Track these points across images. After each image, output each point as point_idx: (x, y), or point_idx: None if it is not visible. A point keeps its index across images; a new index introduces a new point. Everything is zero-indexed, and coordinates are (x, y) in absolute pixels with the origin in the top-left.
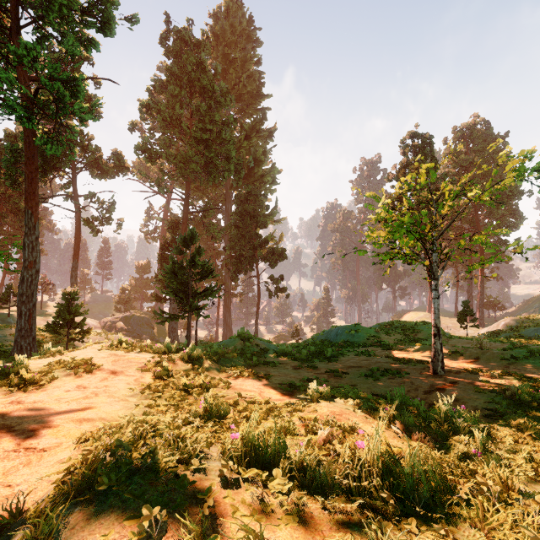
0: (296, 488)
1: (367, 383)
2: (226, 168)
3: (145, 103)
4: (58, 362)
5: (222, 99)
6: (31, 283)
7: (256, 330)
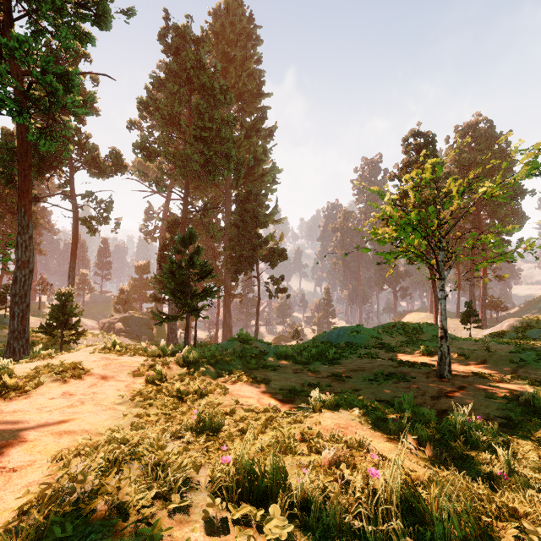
0: (298, 530)
1: (371, 388)
2: (226, 167)
3: (143, 100)
4: (46, 366)
5: (221, 97)
6: (24, 283)
7: (257, 331)
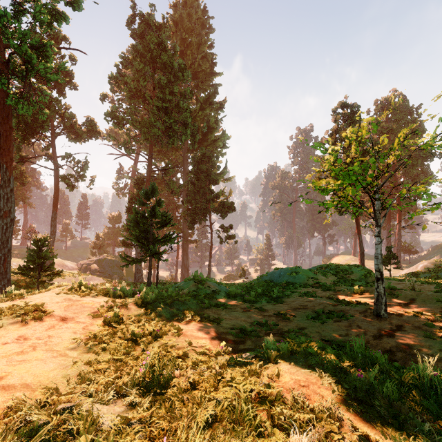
0: None
1: (315, 326)
2: (183, 132)
3: (113, 76)
4: (10, 308)
5: (180, 74)
6: (6, 230)
7: (209, 271)
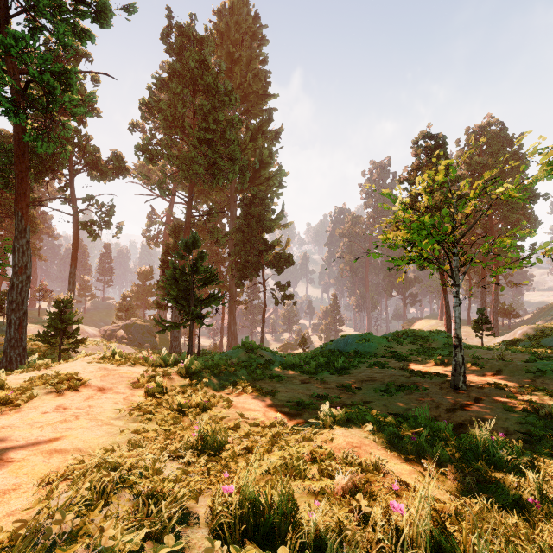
0: None
1: (382, 399)
2: (230, 169)
3: (145, 101)
4: (41, 377)
5: (226, 98)
6: (21, 289)
7: (262, 338)
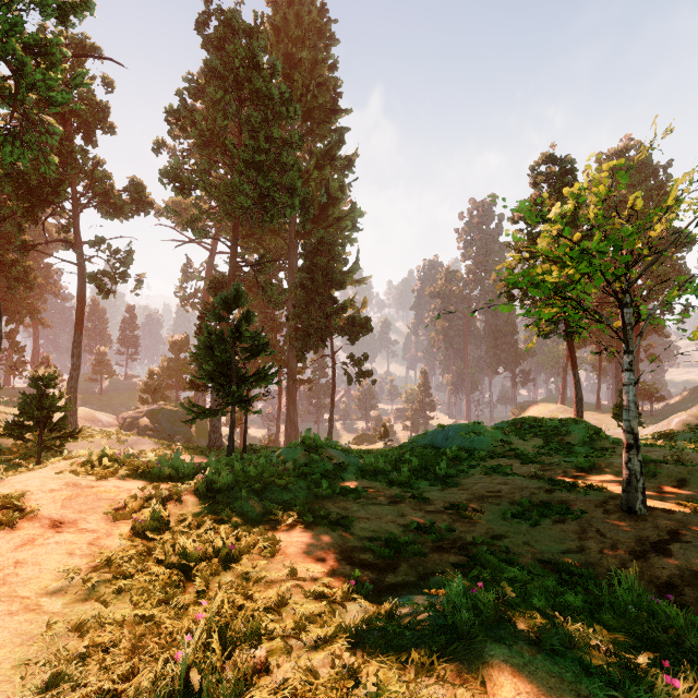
0: None
1: (521, 532)
2: (288, 203)
3: (173, 109)
4: None
5: (283, 109)
6: None
7: (331, 429)
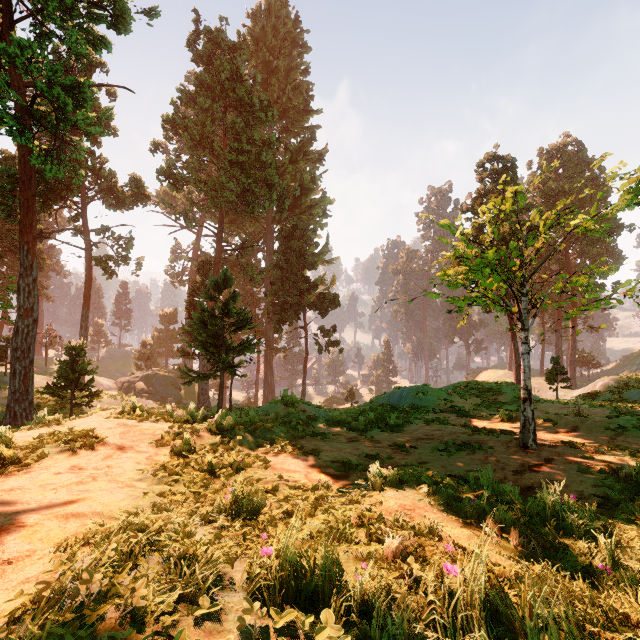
0: None
1: (441, 460)
2: (267, 197)
3: (169, 118)
4: (52, 434)
5: (262, 115)
6: (27, 335)
7: (304, 391)
